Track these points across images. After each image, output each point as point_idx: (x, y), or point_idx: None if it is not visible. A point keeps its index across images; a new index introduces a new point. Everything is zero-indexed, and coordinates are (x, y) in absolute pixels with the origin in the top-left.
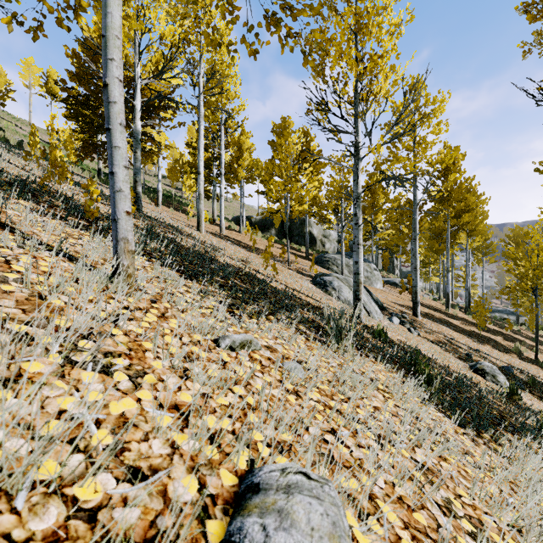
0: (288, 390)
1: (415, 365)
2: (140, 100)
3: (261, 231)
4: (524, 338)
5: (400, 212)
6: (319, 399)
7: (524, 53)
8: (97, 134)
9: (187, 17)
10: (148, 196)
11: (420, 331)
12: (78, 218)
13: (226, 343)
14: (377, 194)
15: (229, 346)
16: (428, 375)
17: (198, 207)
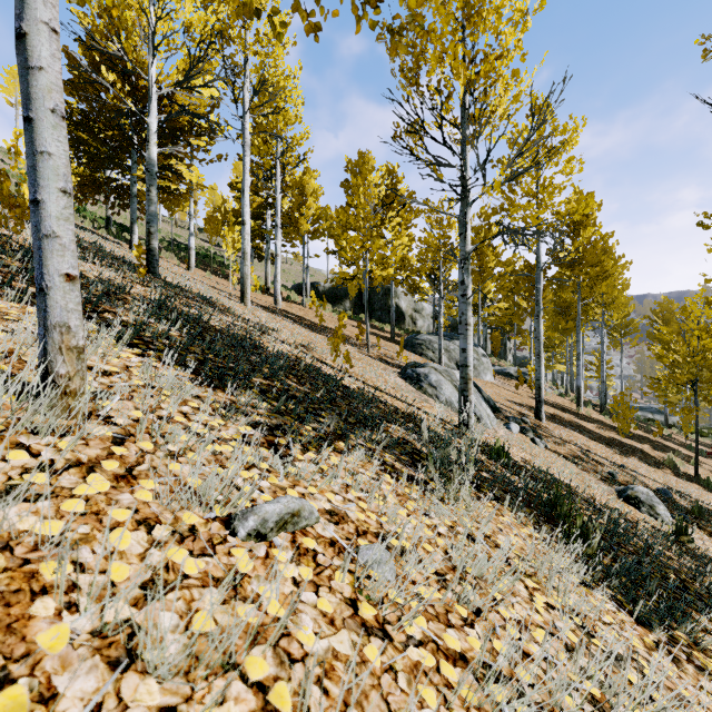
0: (365, 626)
1: (555, 506)
2: (156, 117)
3: (332, 303)
4: (677, 446)
5: (515, 279)
6: (425, 632)
7: (705, 52)
8: (106, 169)
9: (226, 3)
10: (177, 255)
11: (547, 441)
12: (22, 285)
13: (247, 526)
14: (485, 255)
15: (254, 532)
16: (579, 528)
17: (242, 270)
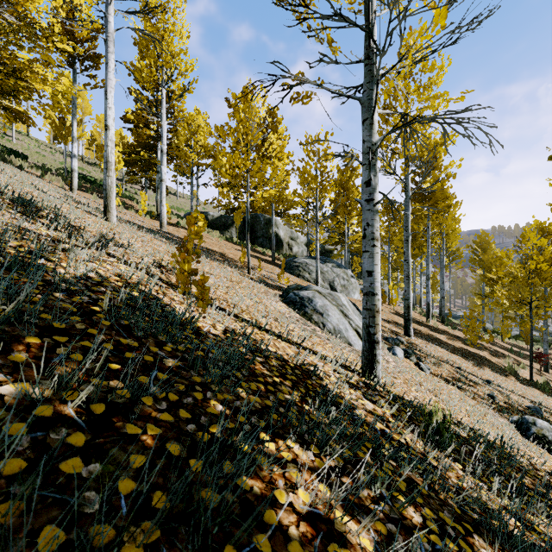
0: None
1: None
2: None
3: (220, 230)
4: (502, 350)
5: None
6: None
7: None
8: None
9: None
10: (67, 180)
11: (427, 363)
12: None
13: None
14: (351, 191)
15: None
16: None
17: (104, 181)
